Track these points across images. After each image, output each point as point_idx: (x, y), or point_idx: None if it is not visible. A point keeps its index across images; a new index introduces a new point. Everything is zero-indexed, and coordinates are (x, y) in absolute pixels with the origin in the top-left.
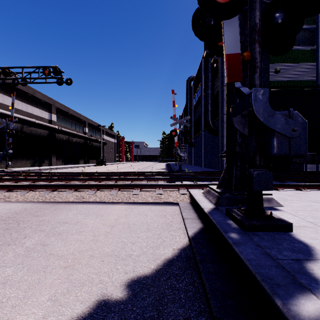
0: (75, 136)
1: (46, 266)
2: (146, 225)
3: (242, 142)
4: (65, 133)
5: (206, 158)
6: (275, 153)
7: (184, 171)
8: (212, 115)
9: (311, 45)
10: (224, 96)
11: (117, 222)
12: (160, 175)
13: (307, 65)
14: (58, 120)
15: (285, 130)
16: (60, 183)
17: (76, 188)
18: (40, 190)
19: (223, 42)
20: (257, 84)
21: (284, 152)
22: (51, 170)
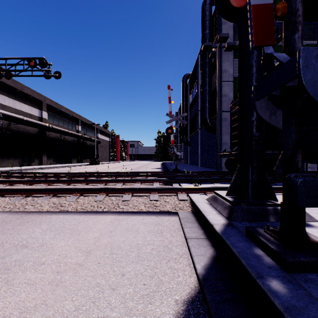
0: (67, 134)
1: None
2: (136, 250)
3: (260, 136)
4: (57, 131)
5: (202, 157)
6: None
7: (181, 171)
8: (210, 112)
9: (311, 40)
10: (223, 92)
11: (96, 244)
12: (155, 175)
13: None
14: (49, 117)
15: None
16: (41, 185)
17: (55, 193)
18: (12, 195)
19: None
20: (298, 47)
21: None
22: (40, 169)
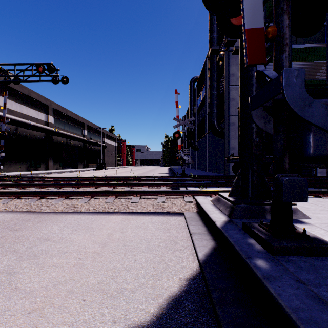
0: (73, 139)
1: (3, 311)
2: (146, 243)
3: (259, 142)
4: (63, 136)
5: (210, 162)
6: (311, 154)
7: (188, 176)
8: (218, 117)
9: (321, 42)
10: (230, 96)
11: (110, 238)
12: (162, 180)
13: (317, 64)
14: (55, 122)
15: (326, 123)
16: (52, 189)
17: (67, 195)
18: (27, 197)
19: (242, 15)
20: (285, 66)
21: (324, 152)
22: (47, 174)
